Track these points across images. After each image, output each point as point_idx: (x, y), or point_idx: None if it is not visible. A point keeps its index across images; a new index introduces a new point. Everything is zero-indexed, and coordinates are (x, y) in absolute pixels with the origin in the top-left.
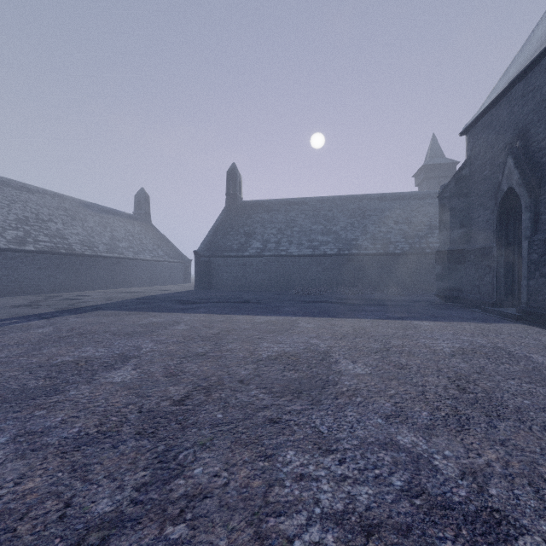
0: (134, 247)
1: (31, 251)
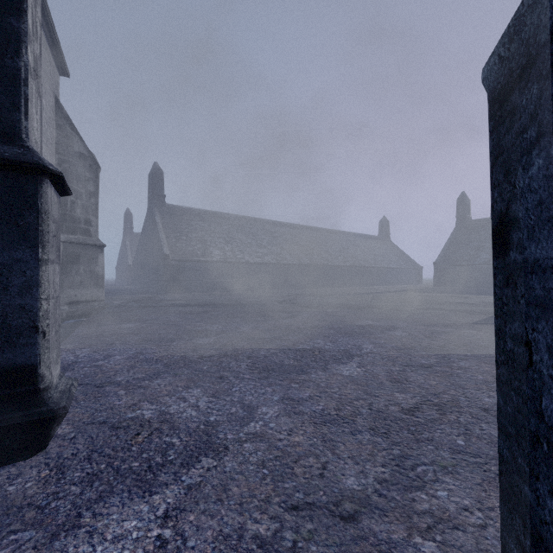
0: (385, 260)
1: (348, 266)
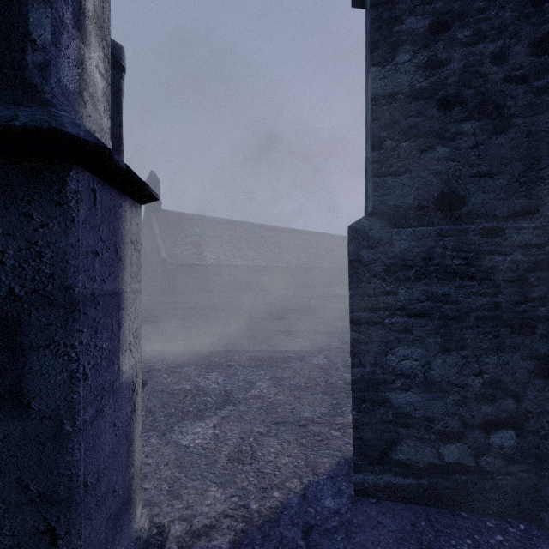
0: None
1: (334, 268)
